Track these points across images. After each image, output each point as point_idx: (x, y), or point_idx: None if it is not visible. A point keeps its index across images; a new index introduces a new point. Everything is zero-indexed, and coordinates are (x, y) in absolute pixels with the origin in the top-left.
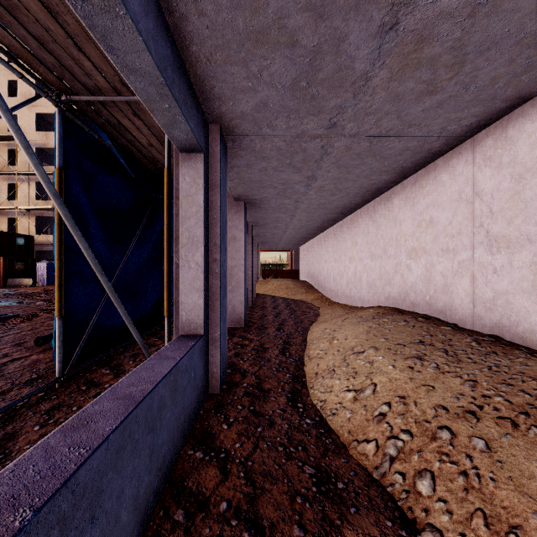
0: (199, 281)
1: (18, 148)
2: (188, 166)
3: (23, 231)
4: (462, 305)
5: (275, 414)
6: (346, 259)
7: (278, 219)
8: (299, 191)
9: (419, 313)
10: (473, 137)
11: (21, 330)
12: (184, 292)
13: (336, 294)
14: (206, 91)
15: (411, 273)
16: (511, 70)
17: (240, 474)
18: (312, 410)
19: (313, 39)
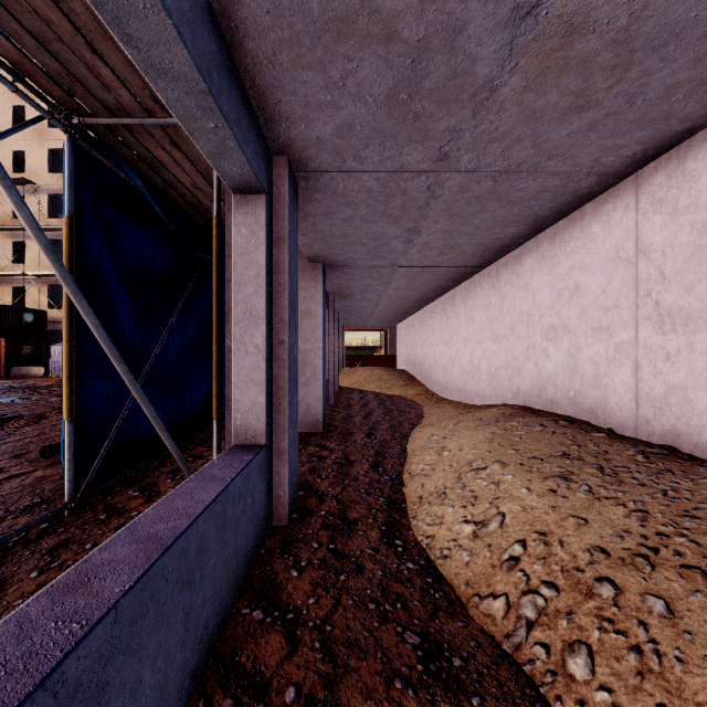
0: (259, 371)
1: (26, 194)
2: (244, 213)
3: (33, 304)
4: (621, 404)
5: (364, 555)
6: (459, 341)
7: (368, 287)
8: (397, 250)
9: (560, 414)
10: (637, 172)
11: (24, 436)
12: (238, 386)
13: (445, 387)
14: (269, 108)
15: (549, 359)
16: (695, 74)
17: (314, 644)
18: (415, 550)
19: (418, 30)
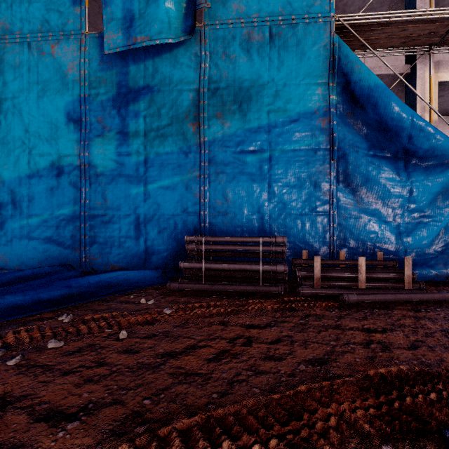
0: None
1: None
2: None
3: None
4: None
5: None
6: None
7: None
8: None
9: None
10: None
11: None
12: None
13: None
14: None
15: None
16: None
17: None
18: None
19: None
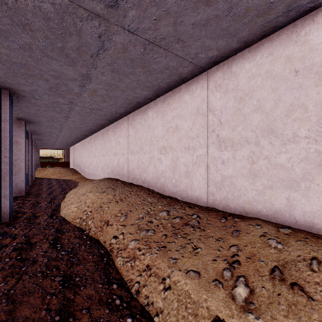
0: None
1: None
2: None
3: None
4: (126, 174)
5: (41, 221)
6: (93, 156)
7: (51, 131)
8: (62, 121)
9: (116, 178)
10: (128, 115)
11: None
12: None
13: (88, 174)
14: (2, 80)
15: (114, 162)
16: (126, 102)
17: (22, 237)
18: (60, 217)
19: (55, 81)
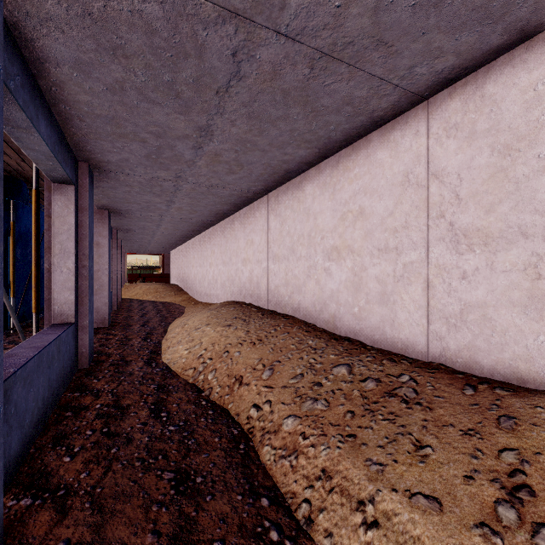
0: (70, 282)
1: None
2: (60, 194)
3: None
4: (264, 295)
5: (135, 370)
6: (207, 265)
7: (144, 226)
8: (162, 208)
9: (247, 303)
10: (268, 194)
11: None
12: (56, 291)
13: (200, 294)
14: (79, 147)
15: (243, 275)
16: (267, 172)
17: (108, 395)
18: (162, 365)
19: (156, 143)
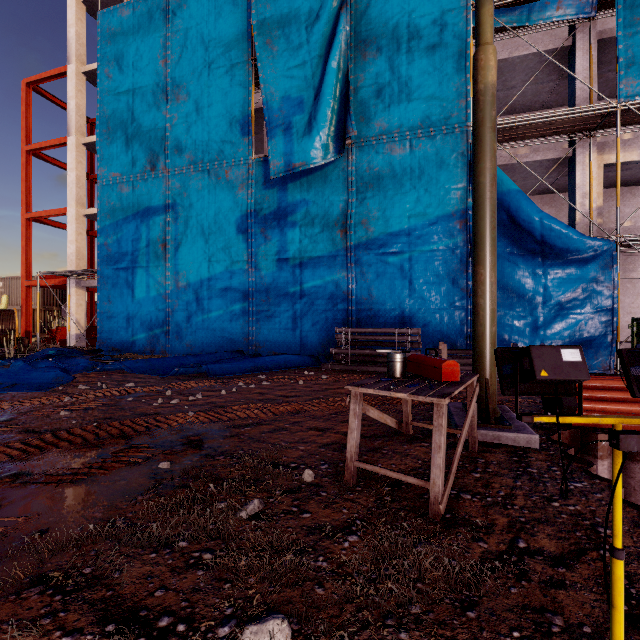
0: None
1: None
2: None
3: None
4: None
5: None
6: None
7: None
8: None
9: None
10: None
11: None
12: None
13: None
14: None
15: None
16: None
17: None
18: None
19: None
